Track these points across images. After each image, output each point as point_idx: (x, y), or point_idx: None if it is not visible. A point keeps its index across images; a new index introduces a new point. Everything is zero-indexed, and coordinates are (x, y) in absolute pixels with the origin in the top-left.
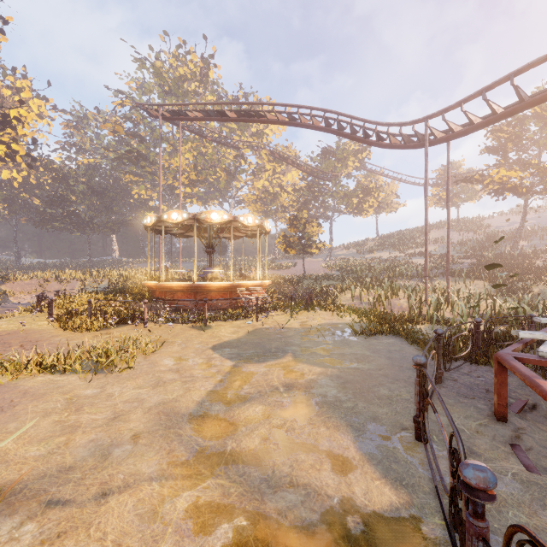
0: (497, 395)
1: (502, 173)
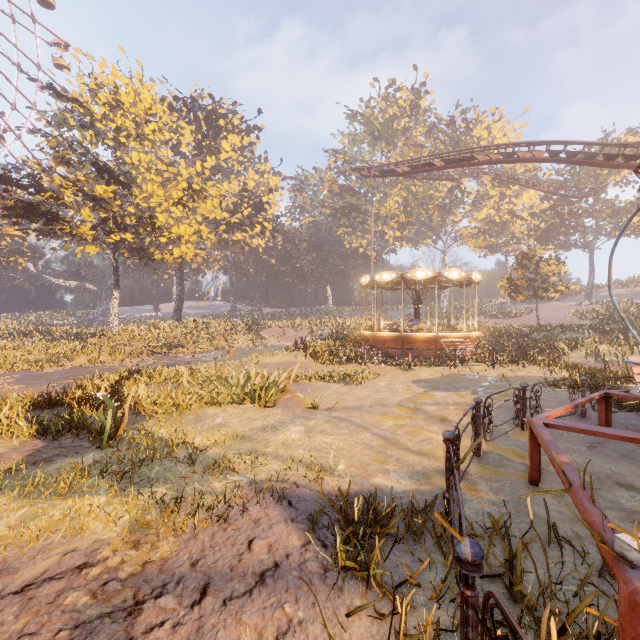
0: (598, 418)
1: None
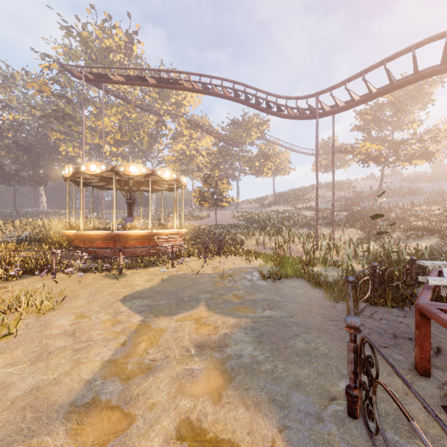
0: (420, 348)
1: (367, 145)
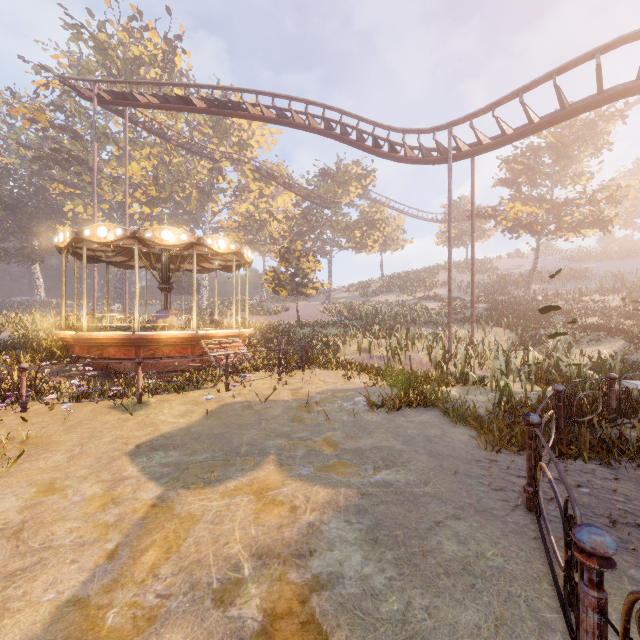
0: None
1: (517, 207)
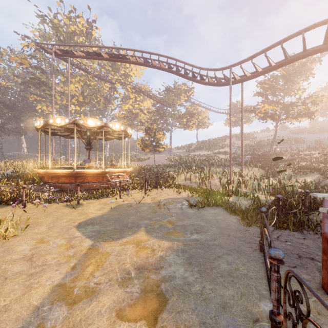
0: (327, 271)
1: (266, 107)
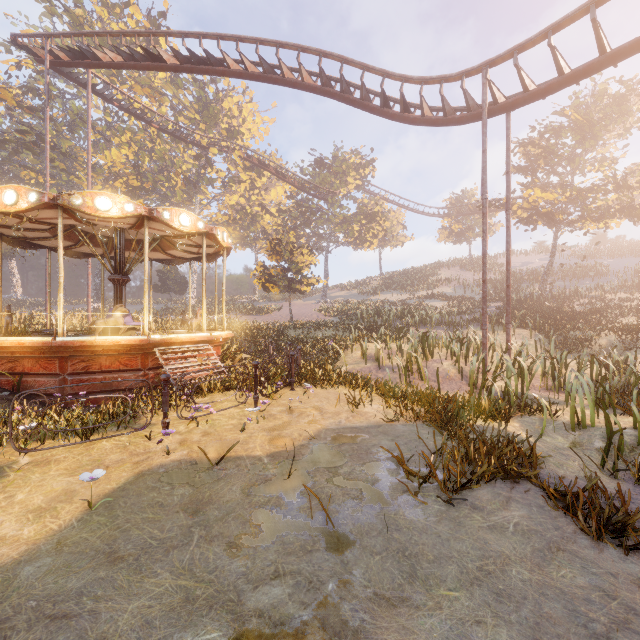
0: None
1: (537, 194)
